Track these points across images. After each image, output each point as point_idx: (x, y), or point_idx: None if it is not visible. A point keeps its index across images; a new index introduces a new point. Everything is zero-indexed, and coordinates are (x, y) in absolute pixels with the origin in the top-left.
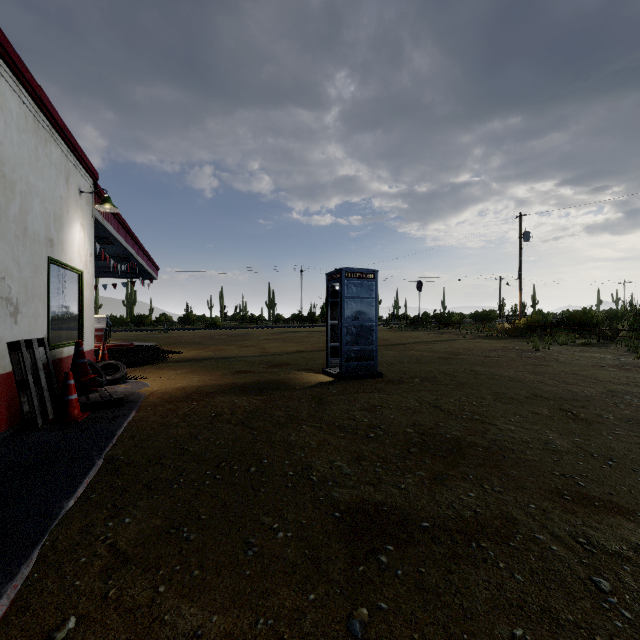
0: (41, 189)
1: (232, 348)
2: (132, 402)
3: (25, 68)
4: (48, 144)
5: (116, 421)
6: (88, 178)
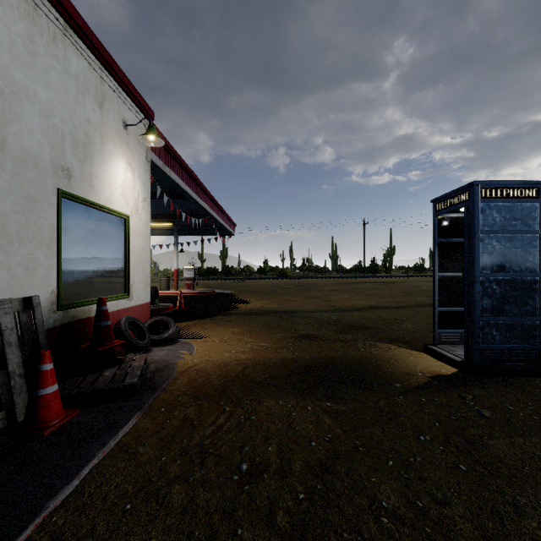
0: (43, 98)
1: (297, 299)
2: (151, 388)
3: None
4: (60, 45)
5: (87, 448)
6: (139, 114)
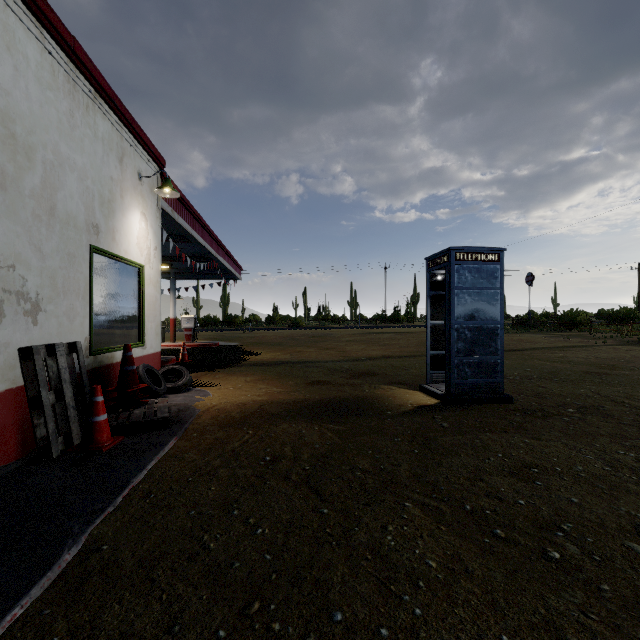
0: (79, 164)
1: (311, 350)
2: (180, 422)
3: (46, 5)
4: (91, 113)
5: (144, 456)
6: (151, 163)
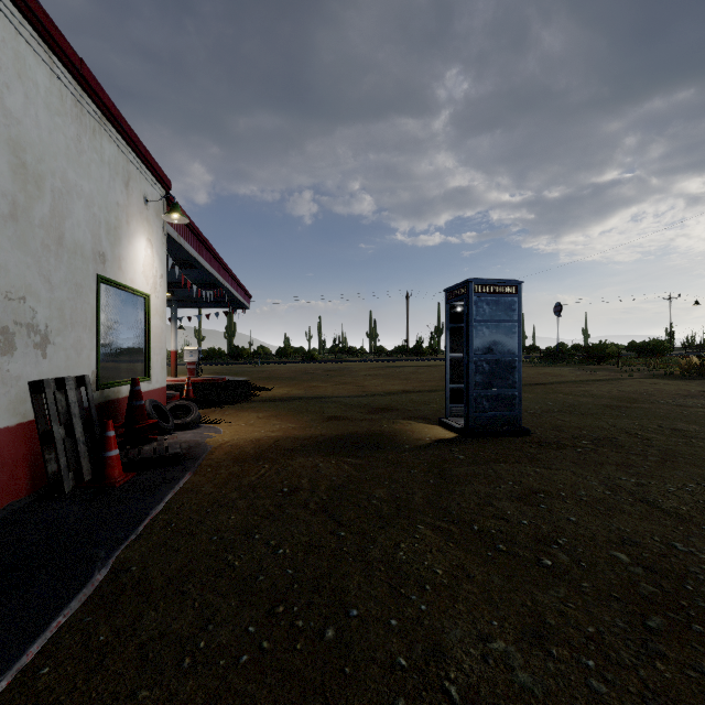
0: (86, 190)
1: (327, 385)
2: (192, 458)
3: (56, 30)
4: (98, 136)
5: (159, 490)
6: (157, 186)
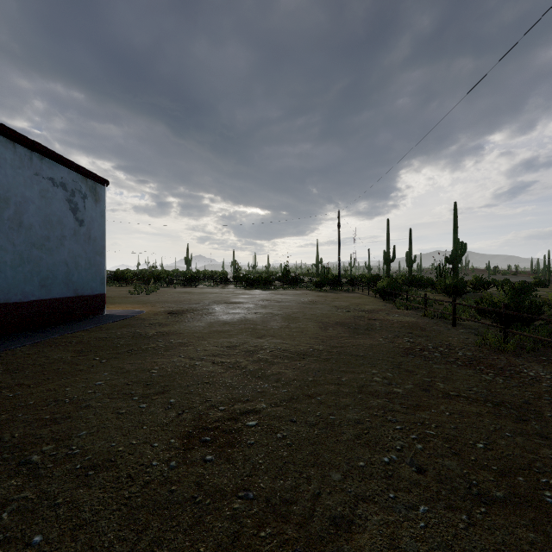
0: None
1: None
2: None
3: None
4: None
5: None
6: None
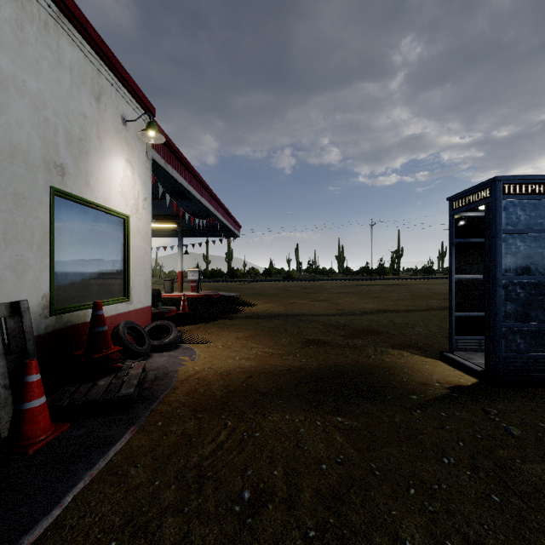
0: (33, 89)
1: (304, 302)
2: (148, 399)
3: None
4: (52, 33)
5: (73, 470)
6: (139, 110)
